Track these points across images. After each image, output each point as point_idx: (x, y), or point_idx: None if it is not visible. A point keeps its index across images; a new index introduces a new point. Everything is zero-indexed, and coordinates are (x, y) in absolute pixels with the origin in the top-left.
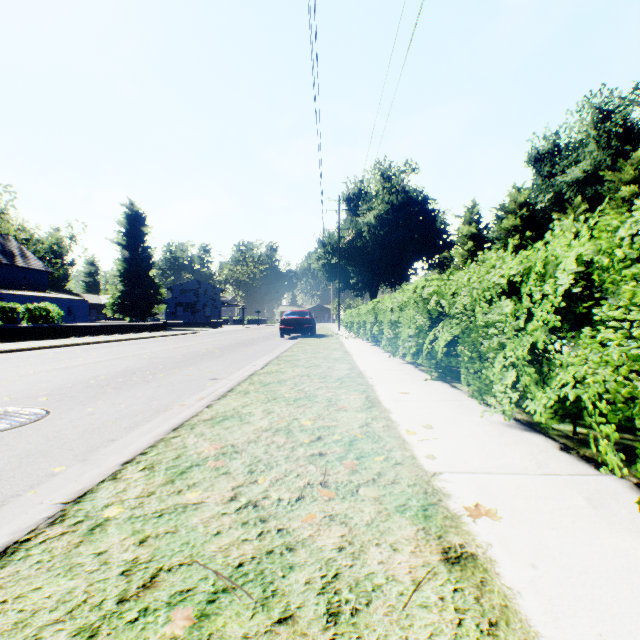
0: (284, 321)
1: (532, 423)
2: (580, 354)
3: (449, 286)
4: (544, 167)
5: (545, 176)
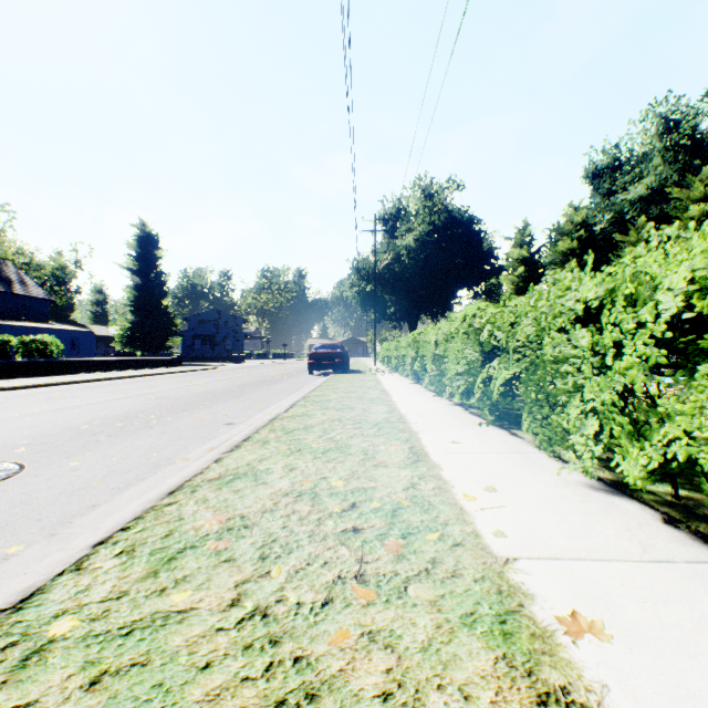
0: (313, 355)
1: (619, 484)
2: (694, 400)
3: (507, 314)
4: (603, 184)
5: (604, 194)
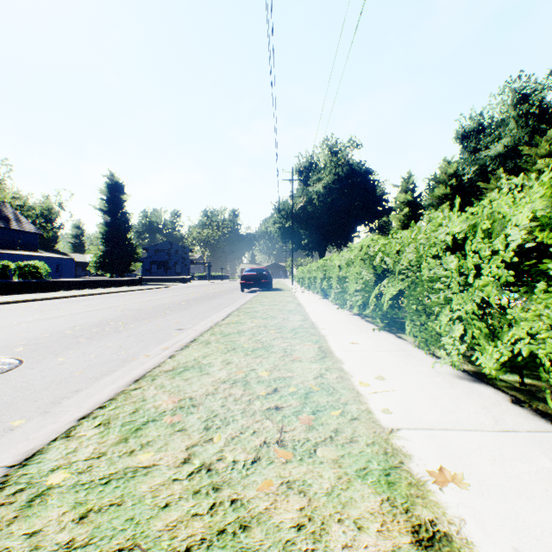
0: (244, 277)
1: (479, 374)
2: (534, 309)
3: (394, 244)
4: (470, 143)
5: (471, 151)
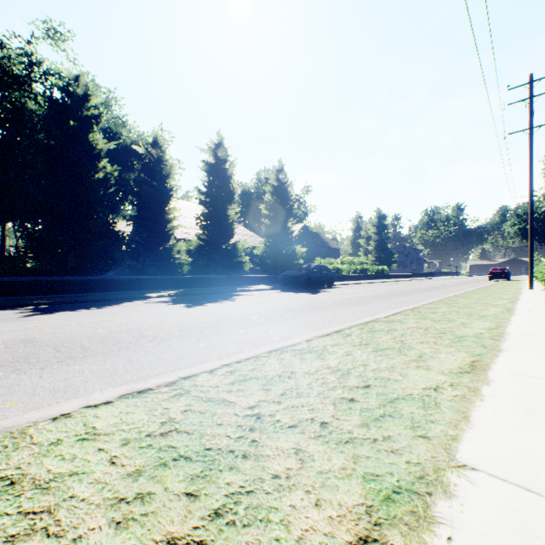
0: (490, 273)
1: None
2: None
3: None
4: None
5: None
